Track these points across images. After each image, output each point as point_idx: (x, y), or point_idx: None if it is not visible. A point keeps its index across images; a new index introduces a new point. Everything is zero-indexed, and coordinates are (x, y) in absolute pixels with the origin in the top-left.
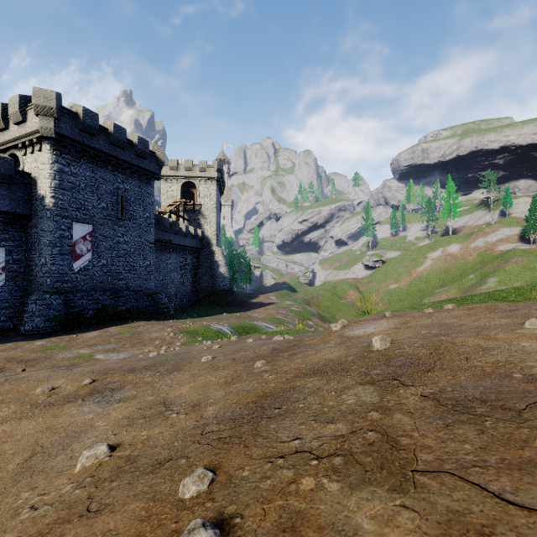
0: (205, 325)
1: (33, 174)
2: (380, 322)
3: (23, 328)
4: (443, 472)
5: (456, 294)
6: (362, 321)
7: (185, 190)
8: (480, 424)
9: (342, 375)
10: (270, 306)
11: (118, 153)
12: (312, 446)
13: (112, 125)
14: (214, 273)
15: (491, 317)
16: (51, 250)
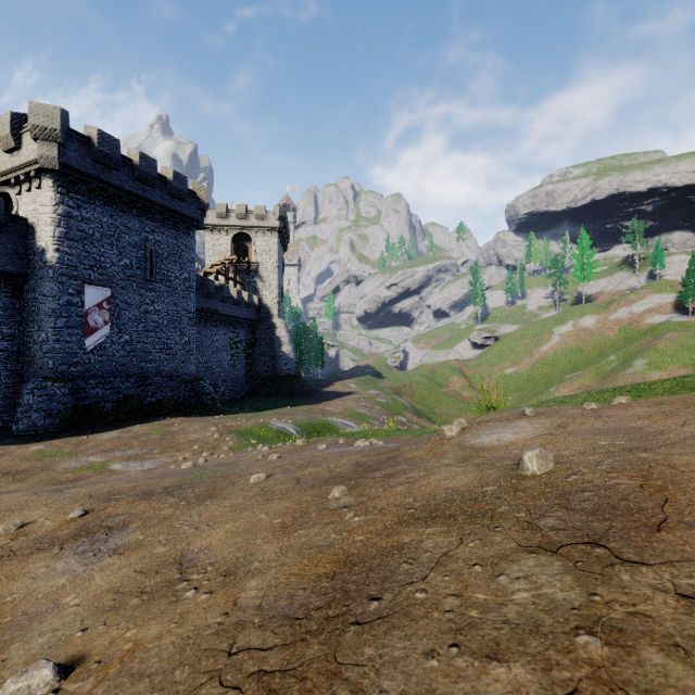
0: (263, 423)
1: (31, 220)
2: (520, 424)
3: (16, 427)
4: None
5: (592, 380)
6: (491, 422)
7: (237, 245)
8: None
9: (485, 525)
10: (349, 397)
11: (146, 193)
12: None
13: (138, 155)
14: (275, 354)
15: None
16: (54, 322)
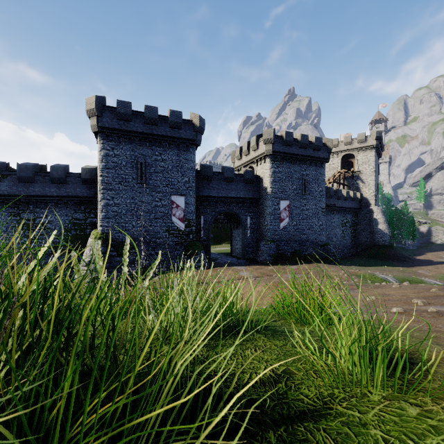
0: (370, 273)
1: (261, 176)
2: None
3: (259, 259)
4: None
5: None
6: None
7: (344, 161)
8: None
9: None
10: (442, 265)
11: (303, 152)
12: None
13: (300, 135)
14: (372, 230)
15: None
16: (270, 217)
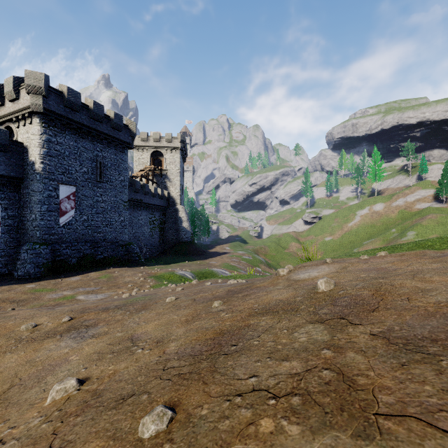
0: (171, 271)
1: (25, 144)
2: (322, 267)
3: (17, 273)
4: (408, 417)
5: (380, 245)
6: (306, 267)
7: (154, 158)
8: (436, 364)
9: (292, 314)
10: (225, 255)
11: (97, 126)
12: (269, 384)
13: (92, 102)
14: (178, 228)
15: (422, 262)
16: (40, 207)
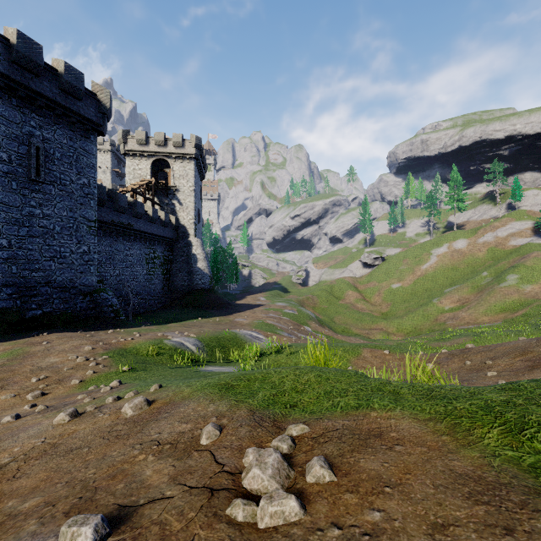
0: (159, 338)
1: None
2: None
3: None
4: None
5: (469, 293)
6: None
7: (157, 170)
8: None
9: None
10: (259, 308)
11: (29, 81)
12: None
13: (15, 33)
14: (191, 269)
15: None
16: None
